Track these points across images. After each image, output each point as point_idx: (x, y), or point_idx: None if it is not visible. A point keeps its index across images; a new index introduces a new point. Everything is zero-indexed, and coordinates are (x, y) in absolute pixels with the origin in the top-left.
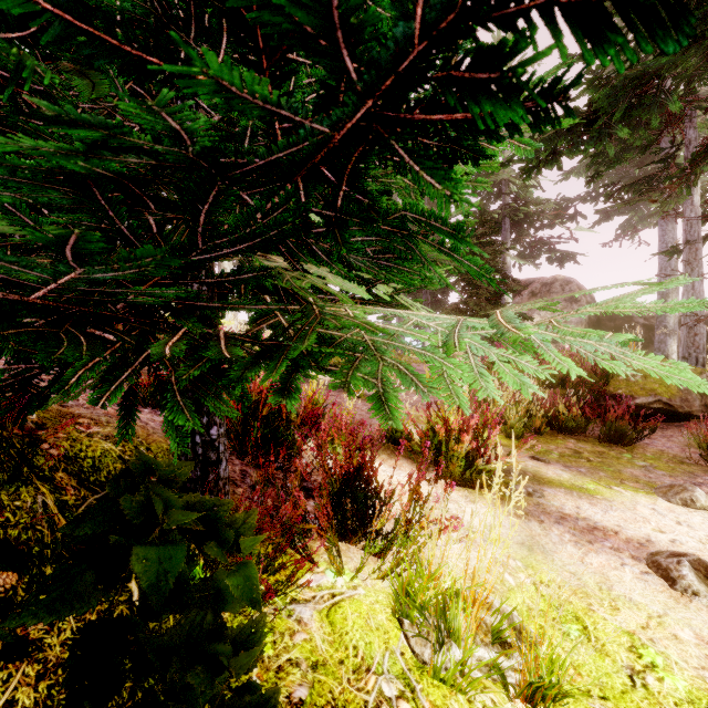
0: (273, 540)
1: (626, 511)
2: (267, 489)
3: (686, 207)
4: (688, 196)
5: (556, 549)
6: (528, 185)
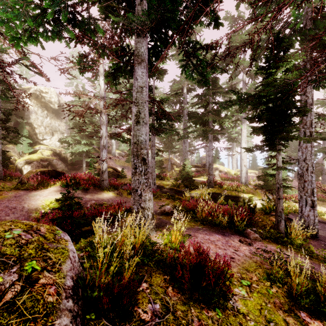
0: None
1: None
2: None
3: None
4: None
5: None
6: None
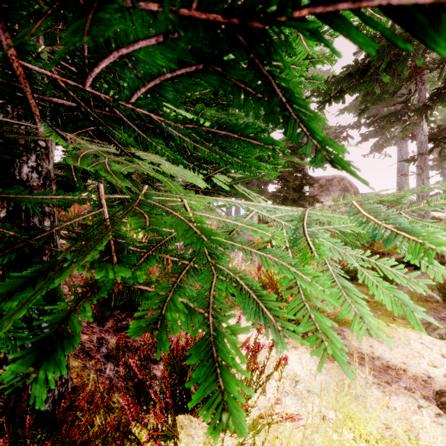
0: (104, 445)
1: (405, 347)
2: (115, 364)
3: (418, 132)
4: (420, 124)
5: (365, 393)
6: None
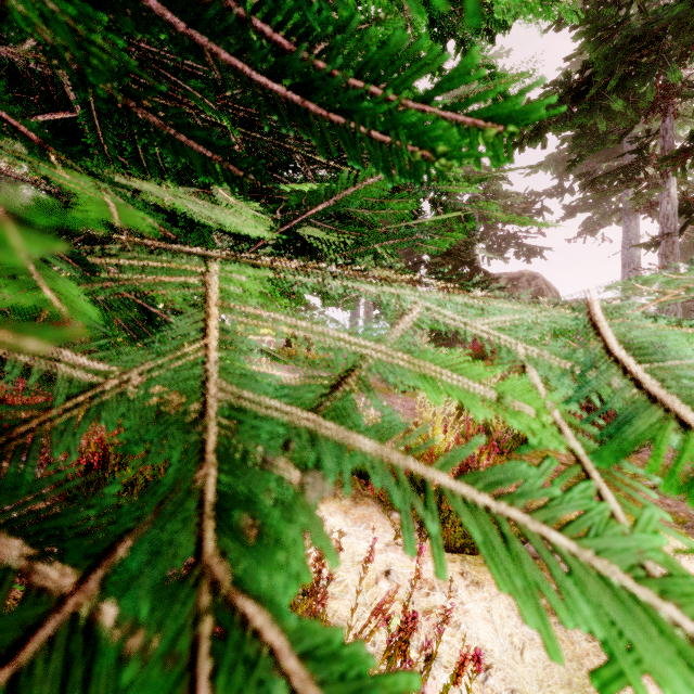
0: None
1: None
2: None
3: (662, 199)
4: (665, 187)
5: (625, 691)
6: (496, 178)
